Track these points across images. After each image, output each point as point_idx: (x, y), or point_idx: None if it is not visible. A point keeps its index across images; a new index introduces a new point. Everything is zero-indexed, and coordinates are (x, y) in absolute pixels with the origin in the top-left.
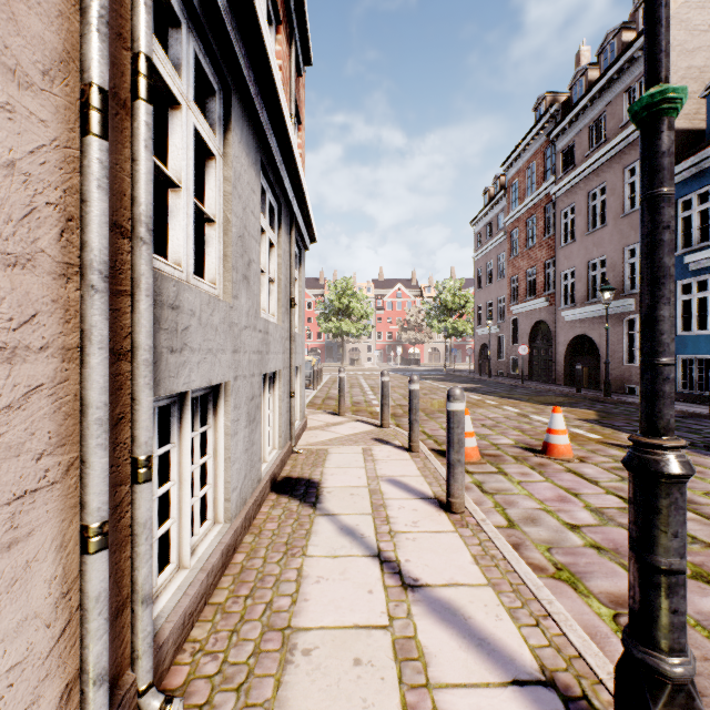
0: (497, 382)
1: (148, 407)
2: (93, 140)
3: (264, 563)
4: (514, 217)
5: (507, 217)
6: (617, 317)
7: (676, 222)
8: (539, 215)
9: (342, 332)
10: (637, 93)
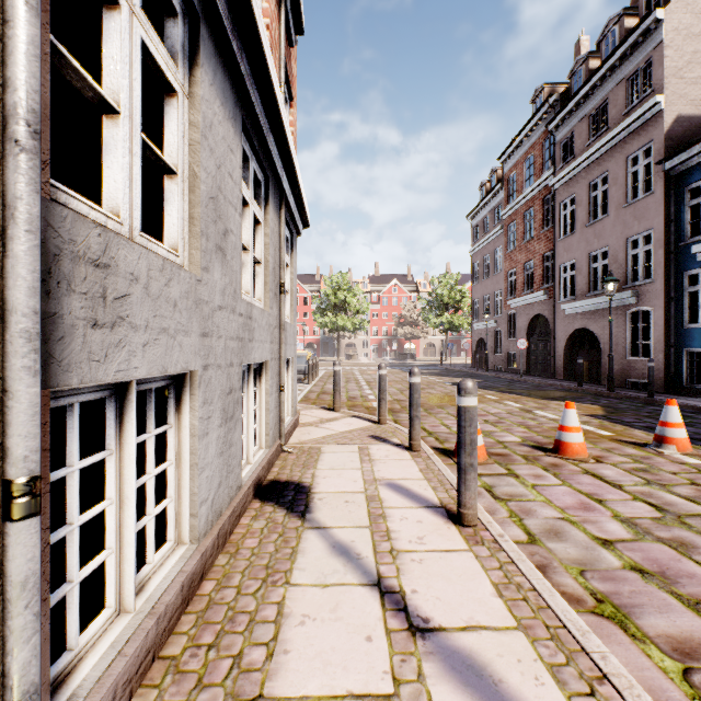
0: (495, 376)
1: (29, 403)
2: None
3: (237, 594)
4: (511, 210)
5: (504, 211)
6: (619, 310)
7: (682, 211)
8: (538, 208)
9: (338, 327)
10: (640, 80)
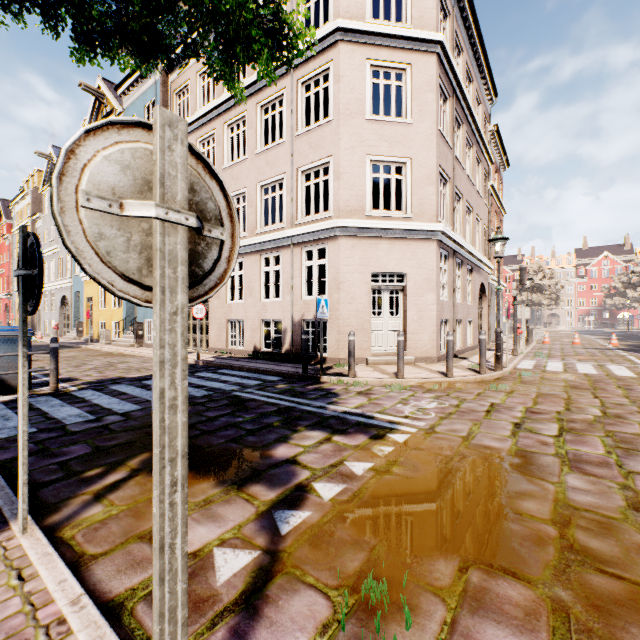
0: None
1: (490, 323)
2: (489, 308)
3: None
4: None
5: None
6: None
7: None
8: None
9: (534, 303)
10: None
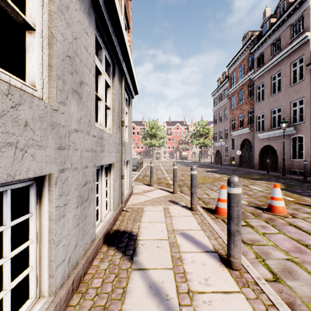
0: (225, 167)
1: None
2: None
3: None
4: (232, 91)
5: (229, 91)
6: (286, 136)
7: None
8: (245, 89)
9: (152, 145)
10: (297, 25)
